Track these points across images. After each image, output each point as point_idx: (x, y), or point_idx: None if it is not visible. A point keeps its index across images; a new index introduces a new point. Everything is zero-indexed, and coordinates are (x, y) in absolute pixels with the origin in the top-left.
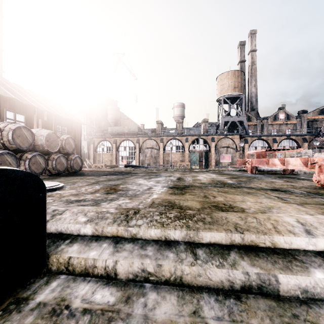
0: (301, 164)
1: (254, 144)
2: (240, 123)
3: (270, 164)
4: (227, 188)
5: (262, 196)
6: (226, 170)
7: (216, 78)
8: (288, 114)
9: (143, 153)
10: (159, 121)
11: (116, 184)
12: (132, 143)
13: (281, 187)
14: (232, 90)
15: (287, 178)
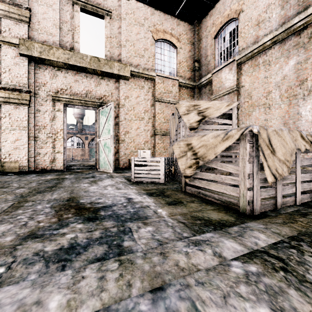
0: None
1: None
2: None
3: None
4: None
5: None
6: None
7: None
8: None
9: None
10: None
11: None
12: None
13: None
14: None
15: None
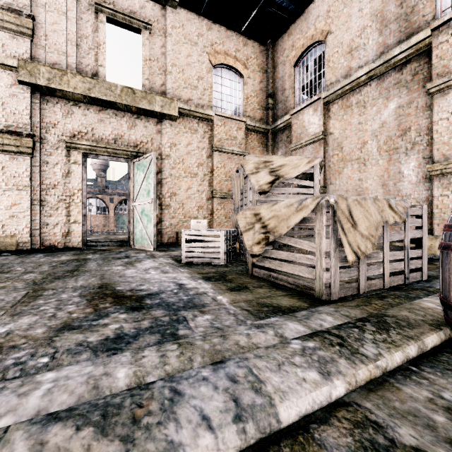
0: None
1: None
2: None
3: None
4: None
5: None
6: None
7: None
8: None
9: None
10: None
11: None
12: None
13: None
14: None
15: None
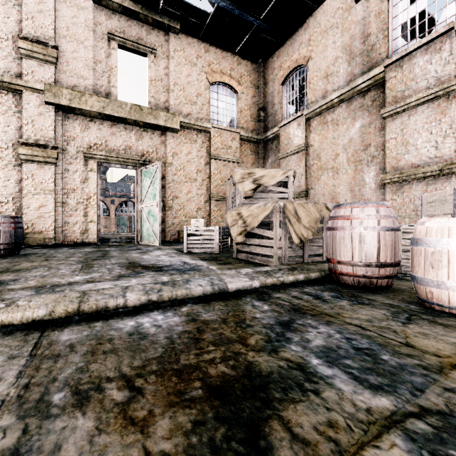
0: None
1: None
2: None
3: None
4: None
5: None
6: None
7: None
8: None
9: None
10: None
11: None
12: None
13: None
14: None
15: None
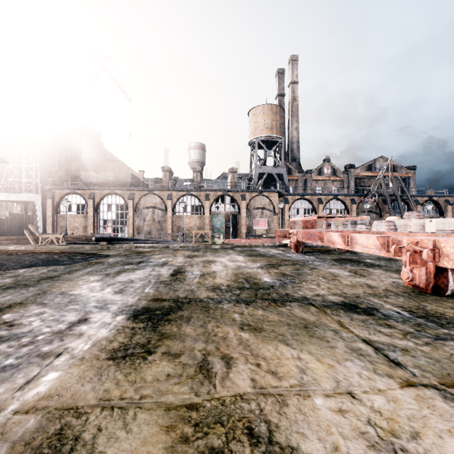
0: (377, 245)
1: (296, 204)
2: (278, 177)
3: (325, 241)
4: (261, 307)
5: (339, 345)
6: (261, 246)
7: (249, 112)
8: (335, 168)
9: (139, 215)
10: (166, 168)
11: (3, 306)
12: (123, 199)
13: (356, 295)
14: (269, 131)
15: (349, 263)
